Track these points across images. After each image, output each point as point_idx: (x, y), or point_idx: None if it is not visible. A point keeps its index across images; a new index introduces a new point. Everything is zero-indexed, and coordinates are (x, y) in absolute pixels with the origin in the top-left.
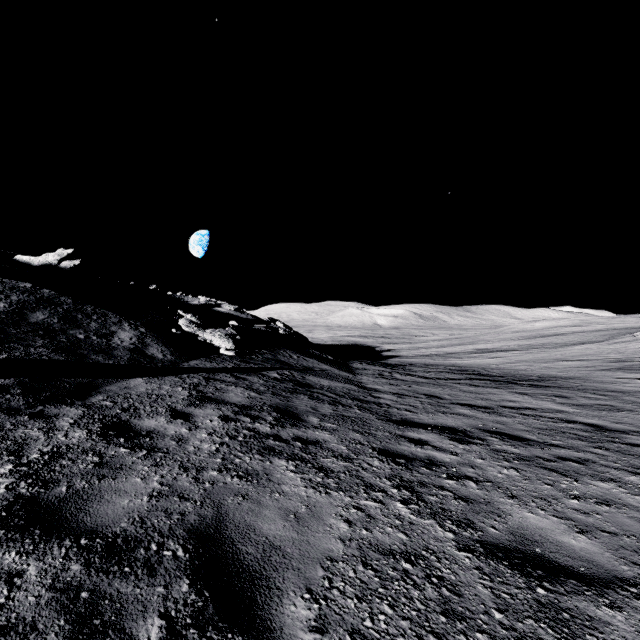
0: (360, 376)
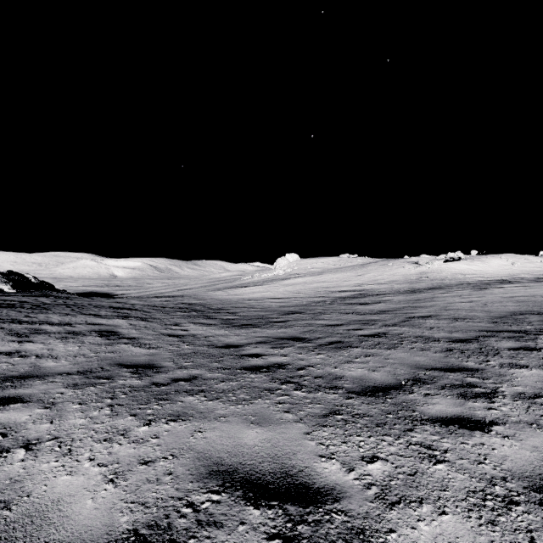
0: (97, 299)
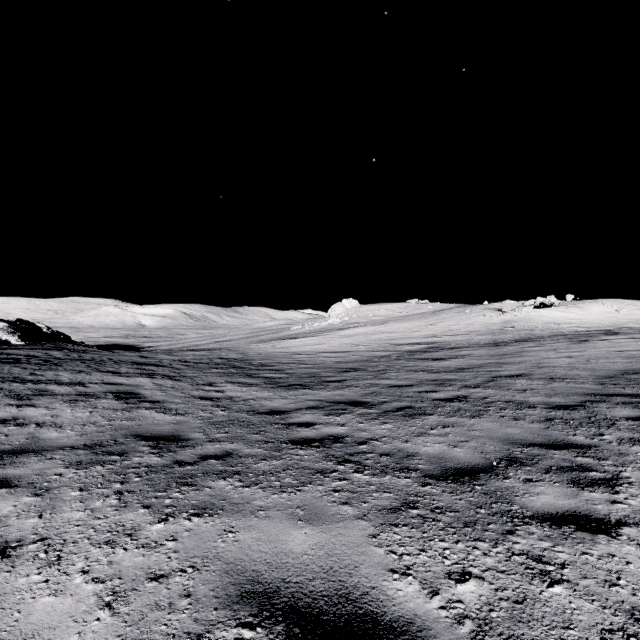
0: (120, 353)
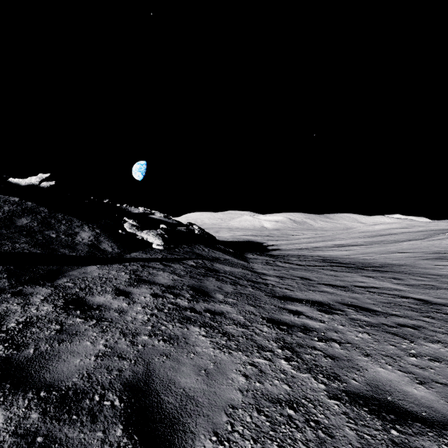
0: (252, 264)
